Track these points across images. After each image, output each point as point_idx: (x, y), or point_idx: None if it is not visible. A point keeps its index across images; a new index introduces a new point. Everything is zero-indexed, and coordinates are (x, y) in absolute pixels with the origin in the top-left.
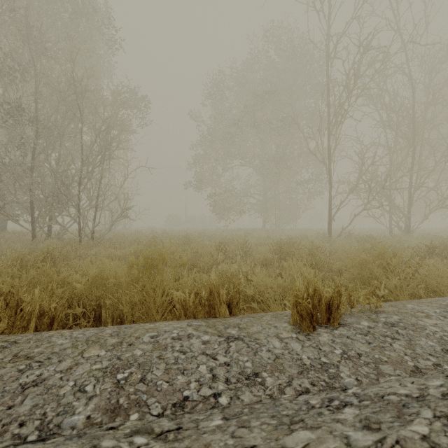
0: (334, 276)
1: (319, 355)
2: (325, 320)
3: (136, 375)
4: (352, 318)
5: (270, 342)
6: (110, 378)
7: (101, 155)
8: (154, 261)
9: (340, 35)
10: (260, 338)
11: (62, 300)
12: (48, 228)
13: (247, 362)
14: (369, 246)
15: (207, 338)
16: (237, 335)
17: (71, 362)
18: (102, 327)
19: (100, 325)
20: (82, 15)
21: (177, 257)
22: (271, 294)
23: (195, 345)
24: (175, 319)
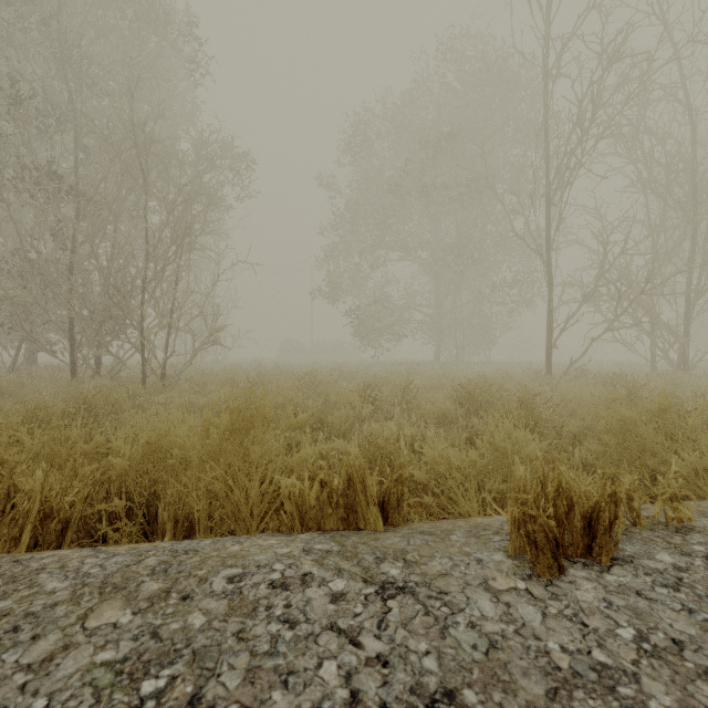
0: (569, 447)
1: (586, 641)
2: (581, 550)
3: (184, 685)
4: (634, 544)
5: (473, 602)
6: (127, 691)
7: (177, 244)
8: (248, 420)
9: (567, 38)
10: (449, 590)
11: (83, 490)
12: (96, 361)
13: (427, 656)
14: (622, 392)
15: (341, 586)
16: (402, 581)
17: (55, 642)
18: (144, 549)
19: (157, 529)
20: (149, 26)
21: (289, 413)
22: (459, 480)
23: (316, 604)
24: (284, 527)
